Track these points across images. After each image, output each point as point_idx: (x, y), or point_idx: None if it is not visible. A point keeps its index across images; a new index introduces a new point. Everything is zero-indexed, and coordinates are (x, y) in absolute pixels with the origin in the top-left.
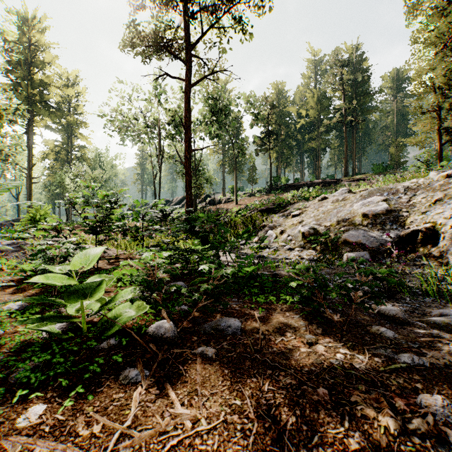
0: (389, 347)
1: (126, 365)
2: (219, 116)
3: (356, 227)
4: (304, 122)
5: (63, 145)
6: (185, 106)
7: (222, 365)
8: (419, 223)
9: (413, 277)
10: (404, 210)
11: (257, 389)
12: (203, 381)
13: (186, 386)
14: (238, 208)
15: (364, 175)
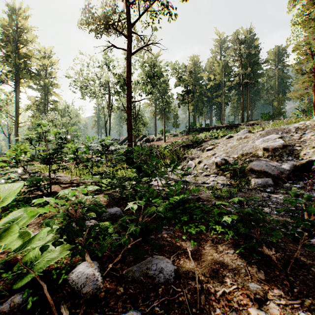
0: None
1: None
2: (152, 78)
3: (259, 158)
4: (213, 84)
5: (41, 100)
6: (127, 69)
7: None
8: (311, 155)
9: None
10: (297, 145)
11: None
12: None
13: None
14: (166, 145)
15: (256, 121)
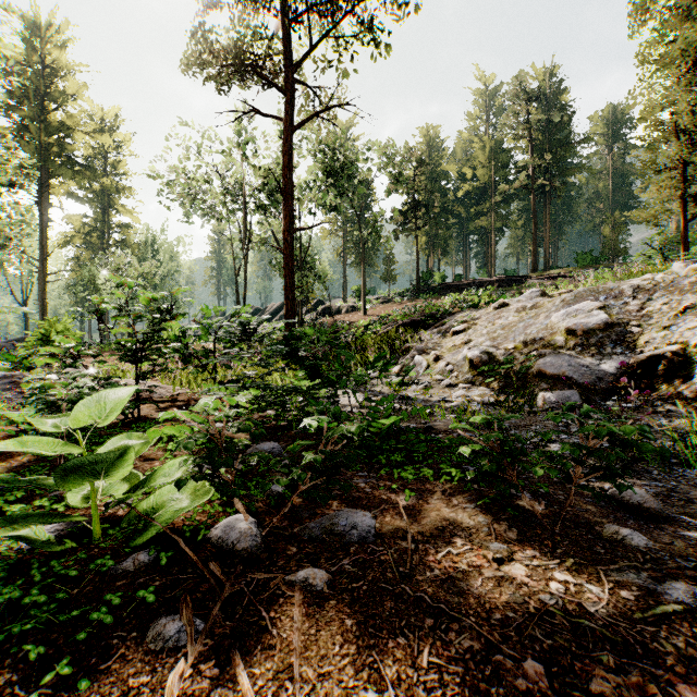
0: (643, 568)
1: (163, 608)
2: (337, 177)
3: (556, 351)
4: (470, 188)
5: (95, 224)
6: (284, 160)
7: (340, 609)
8: (660, 344)
9: (655, 433)
10: (633, 323)
11: (408, 663)
12: (304, 645)
13: (272, 657)
14: (367, 321)
15: (564, 270)
